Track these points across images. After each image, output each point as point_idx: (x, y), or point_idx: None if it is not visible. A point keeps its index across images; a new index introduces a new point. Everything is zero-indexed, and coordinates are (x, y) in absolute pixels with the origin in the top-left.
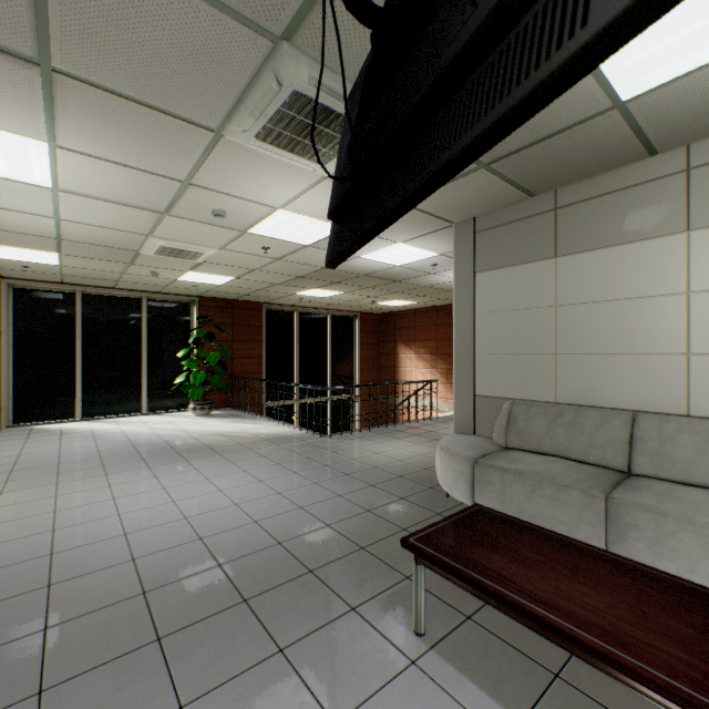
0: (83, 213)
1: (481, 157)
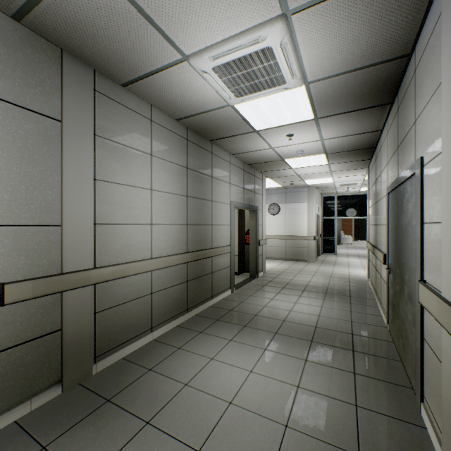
0: None
1: None
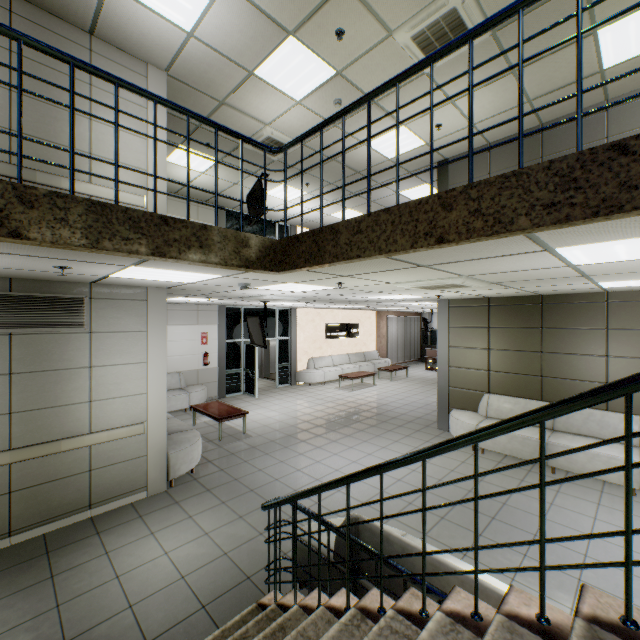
0: (425, 106)
1: (204, 130)
